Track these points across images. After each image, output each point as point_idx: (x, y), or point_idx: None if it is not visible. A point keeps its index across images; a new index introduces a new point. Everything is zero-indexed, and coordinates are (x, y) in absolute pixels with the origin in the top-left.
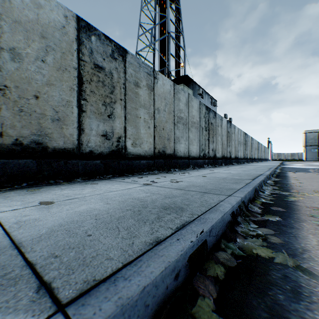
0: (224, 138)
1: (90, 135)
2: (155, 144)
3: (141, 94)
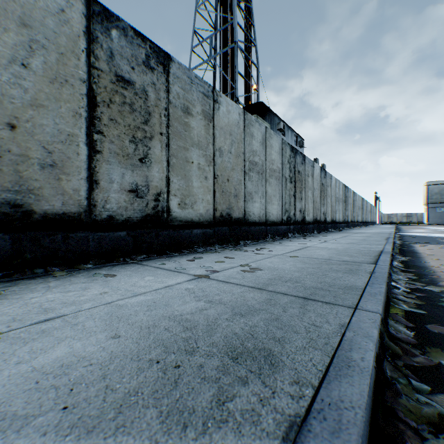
0: (316, 194)
1: (109, 190)
2: (216, 203)
3: (194, 126)
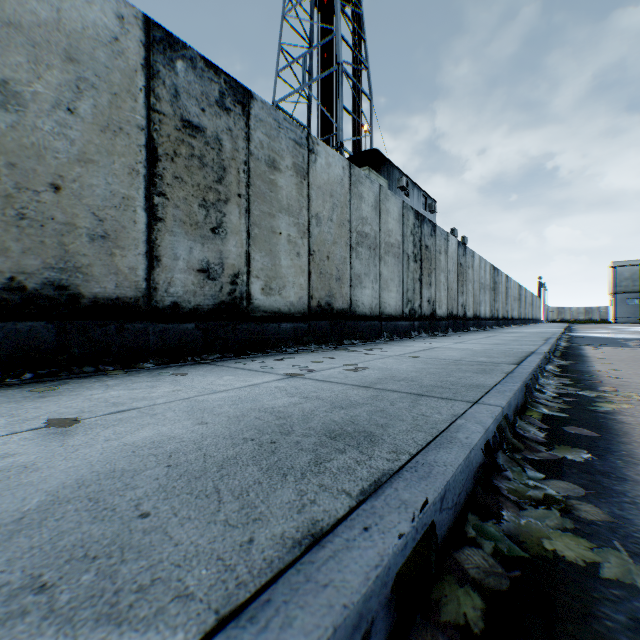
0: (451, 278)
1: (173, 270)
2: (312, 289)
3: (283, 185)
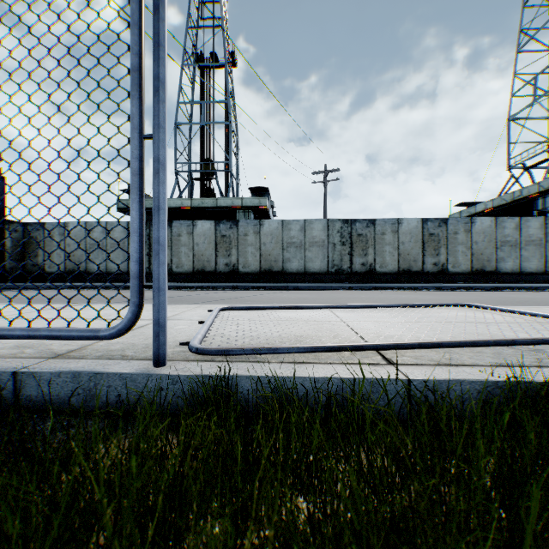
0: None
1: (427, 265)
2: (472, 265)
3: (459, 237)
